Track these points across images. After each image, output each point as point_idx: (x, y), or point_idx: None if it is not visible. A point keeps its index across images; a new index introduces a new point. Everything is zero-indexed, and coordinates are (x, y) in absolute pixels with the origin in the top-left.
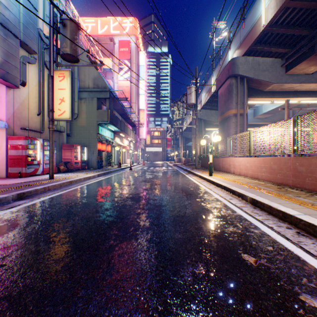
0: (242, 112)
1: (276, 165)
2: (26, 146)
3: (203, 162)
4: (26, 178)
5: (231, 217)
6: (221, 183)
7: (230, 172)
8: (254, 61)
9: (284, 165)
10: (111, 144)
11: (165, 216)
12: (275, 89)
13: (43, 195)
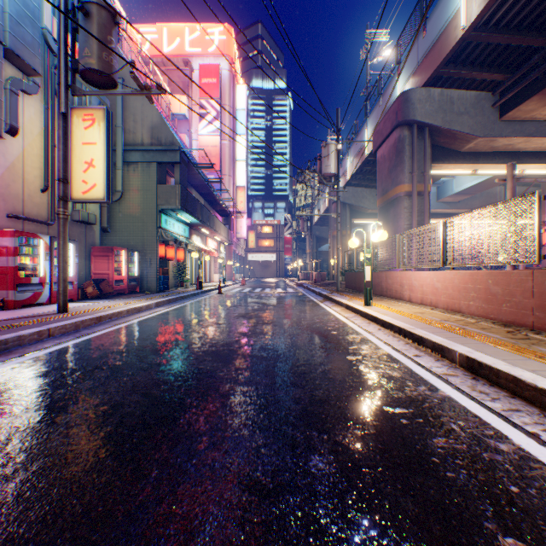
0: (421, 189)
1: (499, 285)
2: (14, 249)
3: (351, 279)
4: (15, 311)
5: (431, 405)
6: (392, 321)
7: (402, 298)
8: (443, 97)
9: (518, 285)
10: (184, 248)
11: (283, 403)
12: (480, 148)
13: (34, 349)
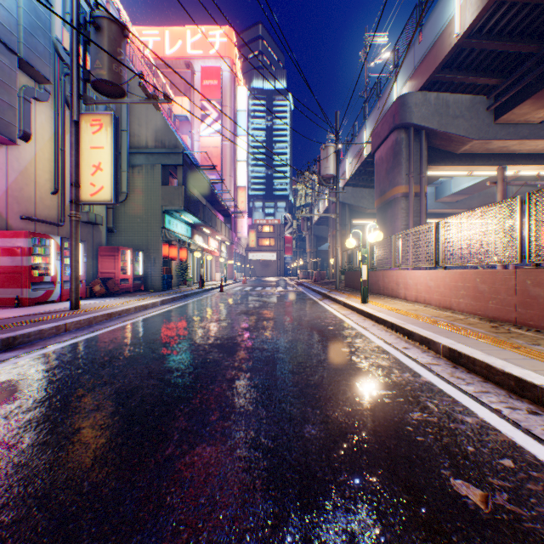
0: (418, 191)
1: (486, 284)
2: (28, 249)
3: (349, 278)
4: (30, 308)
5: (412, 388)
6: (386, 317)
7: (398, 296)
8: (439, 100)
9: (502, 284)
10: (187, 248)
11: (283, 386)
12: (475, 150)
13: (54, 342)
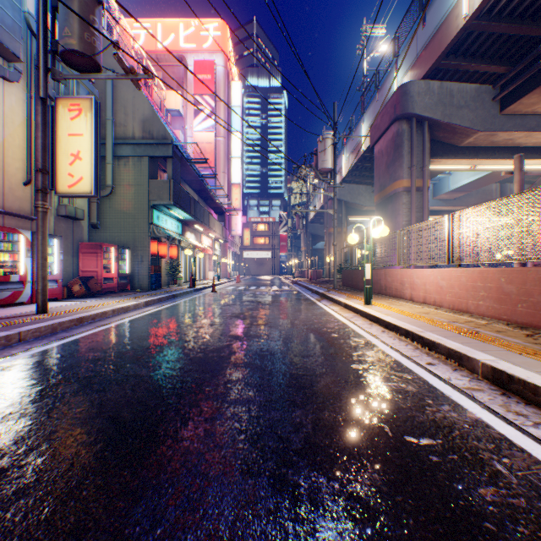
0: (420, 185)
1: (514, 284)
2: None
3: (348, 277)
4: None
5: (463, 433)
6: (397, 323)
7: (402, 296)
8: (443, 90)
9: (536, 284)
10: (178, 245)
11: (281, 431)
12: (479, 143)
13: None
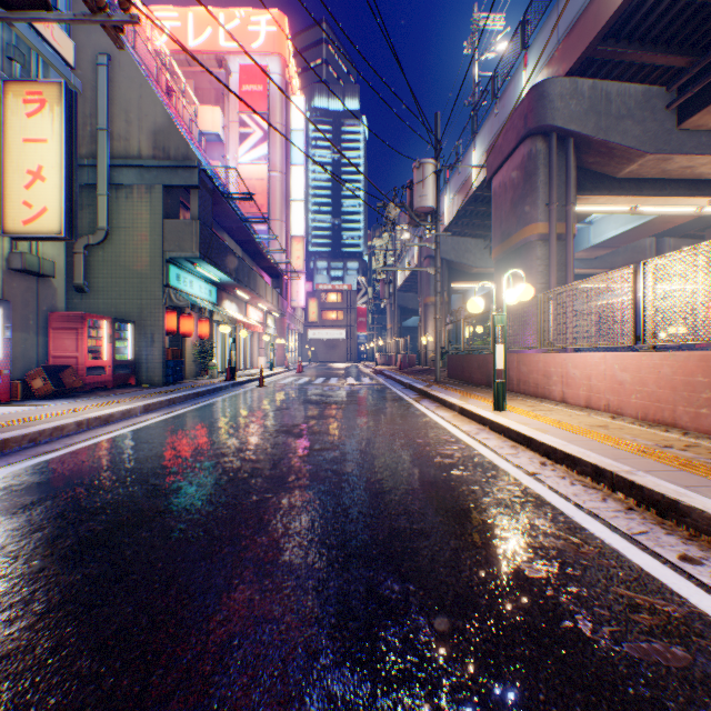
0: (562, 231)
1: None
2: None
3: (456, 365)
4: None
5: None
6: (571, 450)
7: (548, 395)
8: (596, 92)
9: None
10: (211, 319)
11: None
12: (645, 172)
13: None
